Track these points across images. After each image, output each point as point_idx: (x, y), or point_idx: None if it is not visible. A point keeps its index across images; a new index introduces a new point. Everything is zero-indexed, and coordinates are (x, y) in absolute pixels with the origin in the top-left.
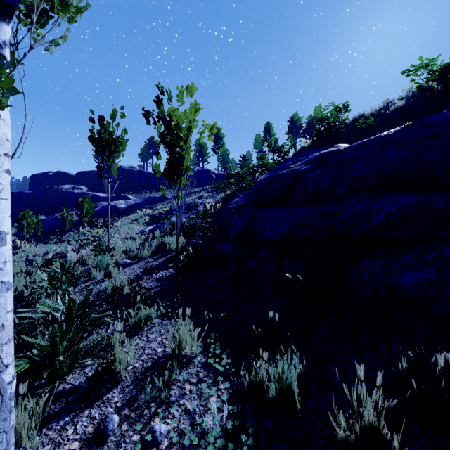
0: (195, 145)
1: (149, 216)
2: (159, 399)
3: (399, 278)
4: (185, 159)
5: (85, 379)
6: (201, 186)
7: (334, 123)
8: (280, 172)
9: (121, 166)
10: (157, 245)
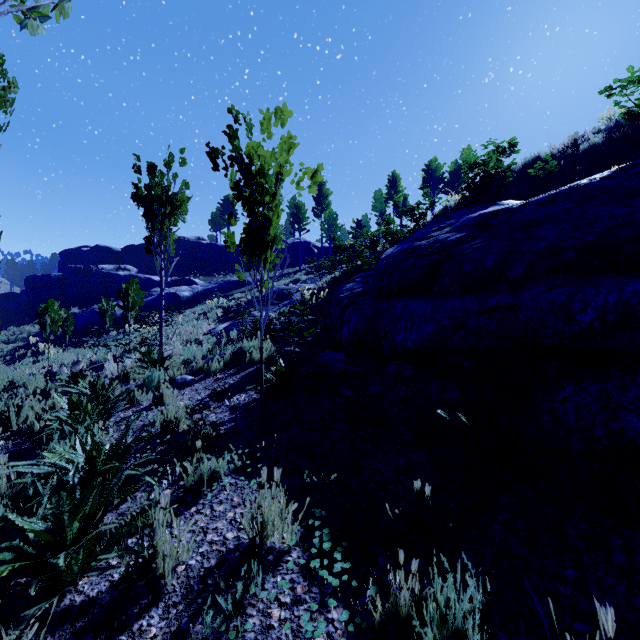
0: (288, 207)
1: (223, 308)
2: (227, 634)
3: (633, 419)
4: (272, 223)
5: (107, 586)
6: (297, 265)
7: (496, 169)
8: (417, 244)
9: (184, 237)
10: (232, 353)
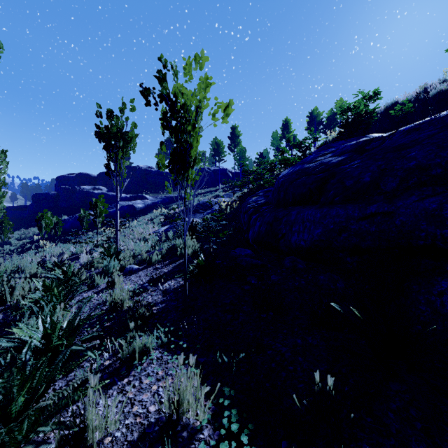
0: (211, 145)
1: (164, 216)
2: None
3: None
4: (193, 147)
5: None
6: (217, 185)
7: (365, 111)
8: (306, 166)
9: (139, 166)
10: (168, 248)
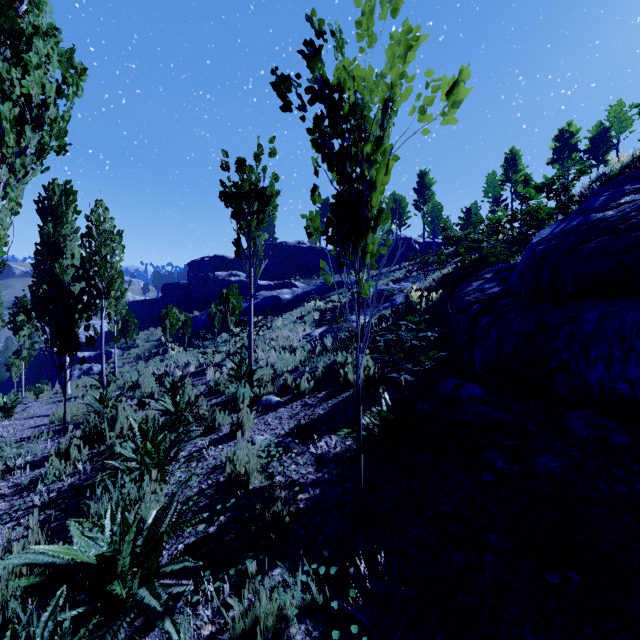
0: None
1: (320, 311)
2: None
3: None
4: (376, 186)
5: None
6: (396, 263)
7: None
8: (596, 216)
9: (286, 242)
10: (325, 369)
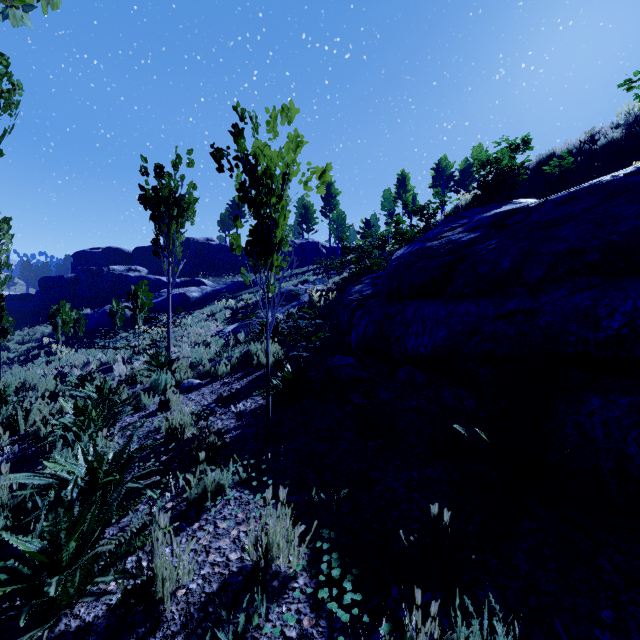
0: (296, 207)
1: (231, 309)
2: None
3: None
4: (279, 225)
5: (104, 610)
6: (305, 266)
7: (509, 167)
8: (428, 244)
9: (193, 238)
10: (239, 356)
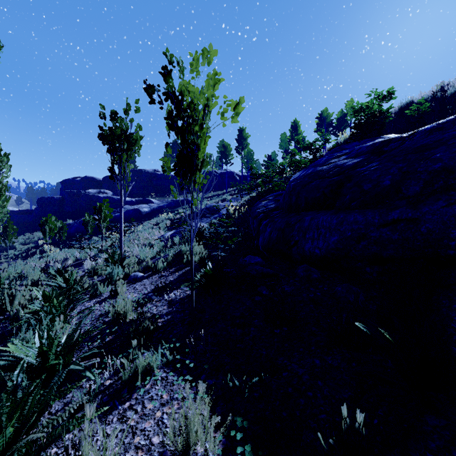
0: (218, 147)
1: (170, 220)
2: None
3: None
4: (200, 149)
5: None
6: (224, 189)
7: (379, 111)
8: (319, 168)
9: (145, 170)
10: (174, 255)
